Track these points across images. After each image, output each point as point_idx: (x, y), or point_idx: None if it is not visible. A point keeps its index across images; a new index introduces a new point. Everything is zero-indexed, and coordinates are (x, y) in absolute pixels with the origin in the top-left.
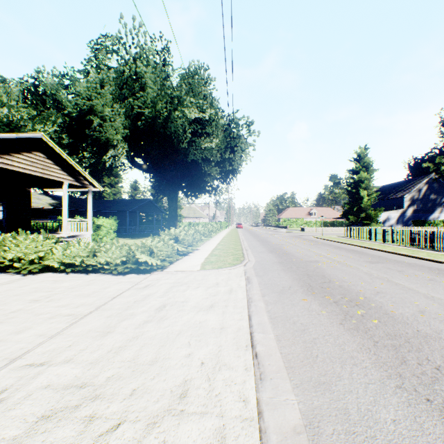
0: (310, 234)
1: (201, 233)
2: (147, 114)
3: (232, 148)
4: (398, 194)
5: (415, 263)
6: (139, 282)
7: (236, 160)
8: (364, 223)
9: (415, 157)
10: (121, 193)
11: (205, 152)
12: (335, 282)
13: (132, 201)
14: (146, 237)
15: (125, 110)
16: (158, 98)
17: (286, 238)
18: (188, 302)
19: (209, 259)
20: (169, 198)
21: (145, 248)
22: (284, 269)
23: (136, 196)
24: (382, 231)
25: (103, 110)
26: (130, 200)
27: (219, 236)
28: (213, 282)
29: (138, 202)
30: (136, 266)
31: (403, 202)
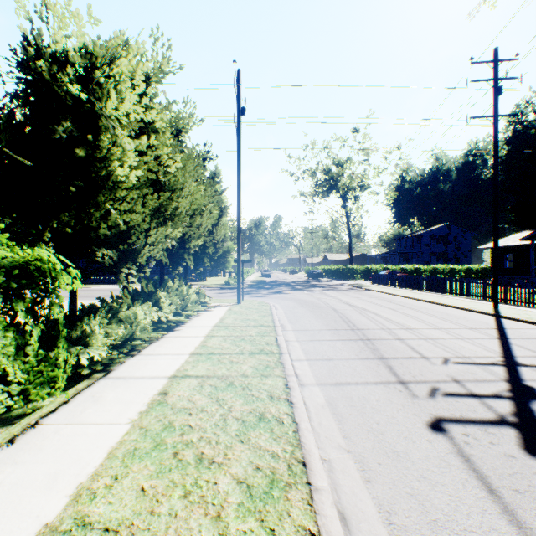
0: None
1: None
2: None
3: None
4: None
5: None
6: None
7: None
8: None
9: None
10: None
11: None
12: None
13: None
14: None
15: None
16: None
17: None
18: None
19: None
20: None
21: None
22: None
23: None
24: None
25: None
26: None
27: None
28: None
29: None
30: None
31: None
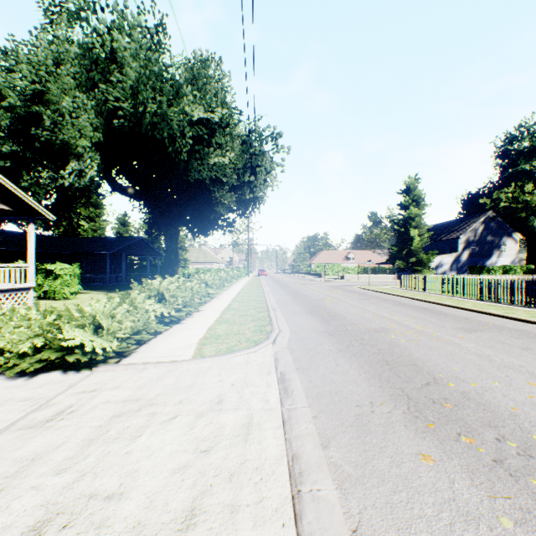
0: (353, 284)
1: (209, 284)
2: (126, 108)
3: (254, 169)
4: (451, 235)
5: (528, 331)
6: (49, 401)
7: (258, 185)
8: (414, 269)
9: (469, 192)
10: (103, 230)
11: (215, 168)
12: (446, 381)
13: (116, 239)
14: (131, 290)
15: (95, 103)
16: (141, 80)
17: (324, 290)
18: (124, 497)
19: (214, 329)
20: (166, 236)
21: (85, 319)
22: (341, 350)
23: (125, 234)
24: (449, 280)
25: (59, 101)
26: (114, 238)
27: (236, 287)
28: (212, 393)
29: (124, 240)
30: (60, 356)
31: (457, 244)
